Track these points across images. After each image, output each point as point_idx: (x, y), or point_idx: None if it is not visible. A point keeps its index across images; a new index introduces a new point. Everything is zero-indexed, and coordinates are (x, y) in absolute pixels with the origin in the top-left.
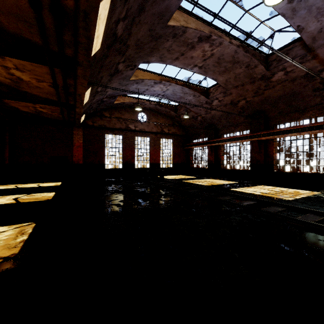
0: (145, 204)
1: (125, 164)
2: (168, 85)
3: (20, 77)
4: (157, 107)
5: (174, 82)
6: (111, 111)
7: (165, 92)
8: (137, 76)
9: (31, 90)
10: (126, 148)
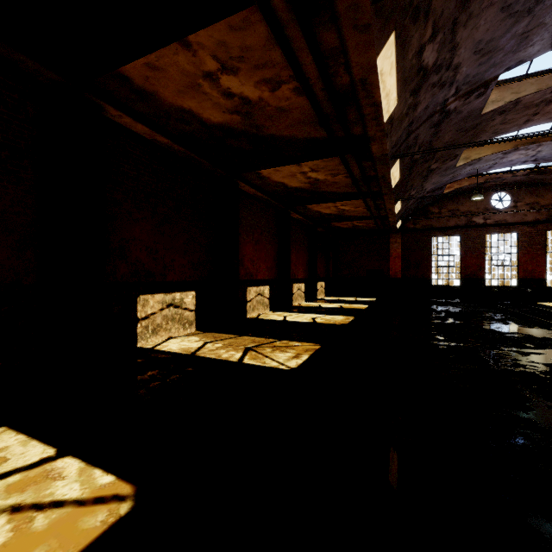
0: (451, 321)
1: (465, 279)
2: (535, 147)
3: (343, 209)
4: (533, 177)
5: (548, 139)
6: (441, 203)
7: (536, 156)
8: (469, 157)
9: (350, 214)
10: (468, 255)
